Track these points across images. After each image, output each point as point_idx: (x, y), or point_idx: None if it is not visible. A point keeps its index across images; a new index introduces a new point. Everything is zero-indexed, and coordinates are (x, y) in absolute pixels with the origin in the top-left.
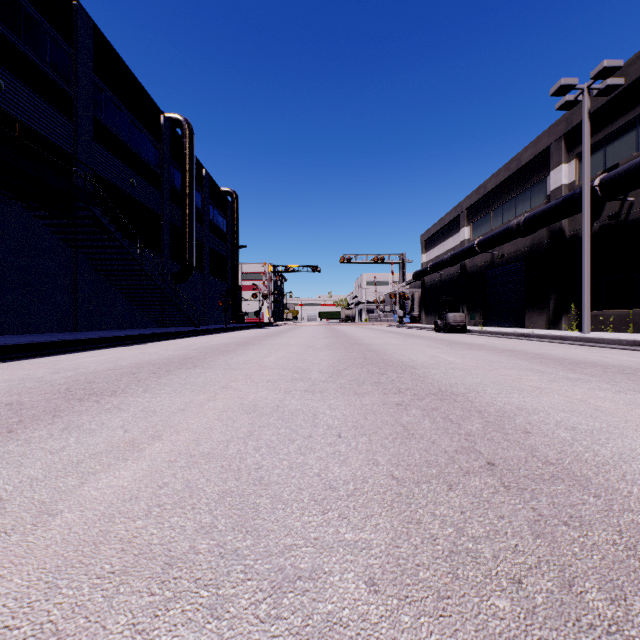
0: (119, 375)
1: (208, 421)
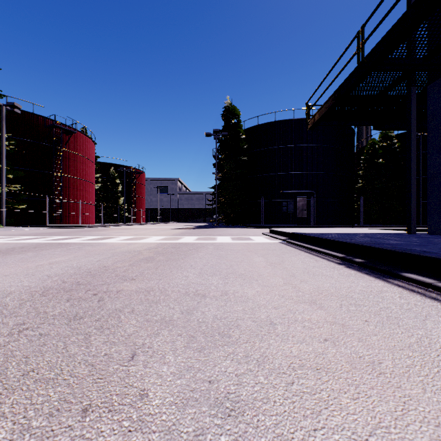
0: (0, 362)
1: (5, 270)
